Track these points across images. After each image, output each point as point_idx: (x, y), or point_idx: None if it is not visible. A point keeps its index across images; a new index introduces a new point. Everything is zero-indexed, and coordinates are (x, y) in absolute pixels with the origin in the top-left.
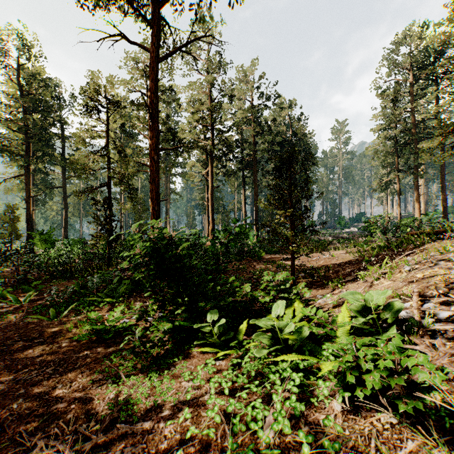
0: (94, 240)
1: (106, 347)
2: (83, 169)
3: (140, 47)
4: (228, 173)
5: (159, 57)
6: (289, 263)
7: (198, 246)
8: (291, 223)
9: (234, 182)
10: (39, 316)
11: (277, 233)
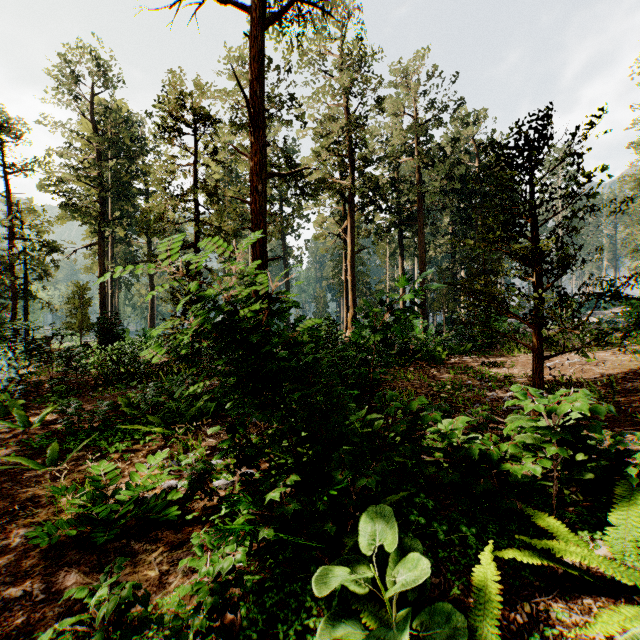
0: (171, 328)
1: (91, 572)
2: (158, 222)
3: (235, 7)
4: (377, 231)
5: (267, 19)
6: (500, 371)
7: (332, 338)
8: (537, 280)
9: (385, 249)
10: (22, 459)
11: (502, 302)
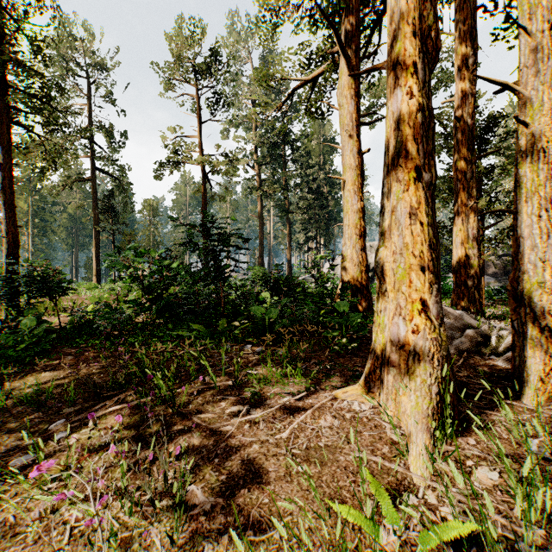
0: None
1: None
2: None
3: None
4: None
5: None
6: None
7: None
8: None
9: None
10: None
11: None
